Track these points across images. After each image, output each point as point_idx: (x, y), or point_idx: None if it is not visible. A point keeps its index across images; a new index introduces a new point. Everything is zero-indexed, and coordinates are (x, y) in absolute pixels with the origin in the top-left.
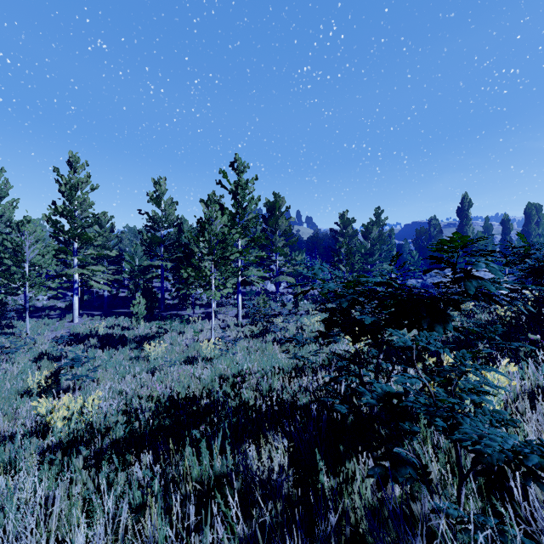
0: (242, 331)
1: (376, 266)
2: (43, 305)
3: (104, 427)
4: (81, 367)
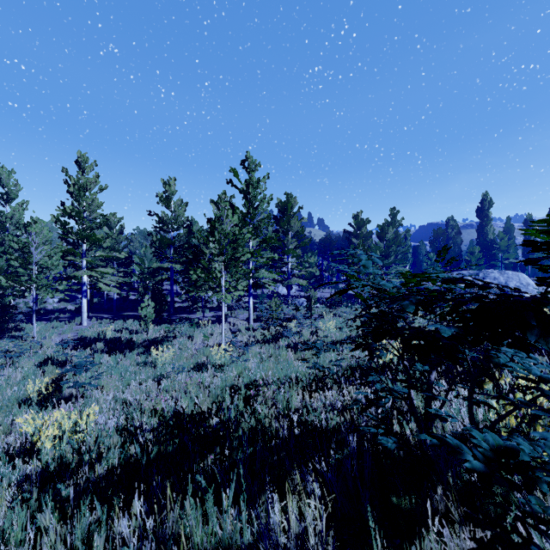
0: (254, 335)
1: (391, 268)
2: (54, 308)
3: (96, 453)
4: (85, 373)
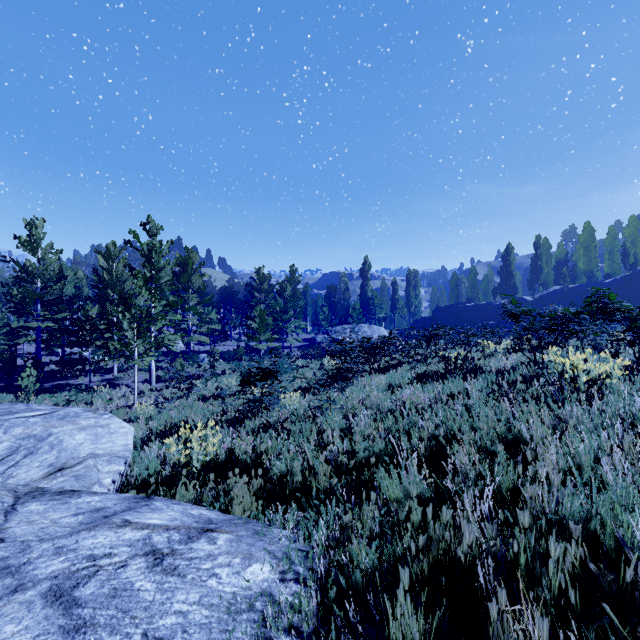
0: (162, 394)
1: (290, 323)
2: None
3: None
4: None
